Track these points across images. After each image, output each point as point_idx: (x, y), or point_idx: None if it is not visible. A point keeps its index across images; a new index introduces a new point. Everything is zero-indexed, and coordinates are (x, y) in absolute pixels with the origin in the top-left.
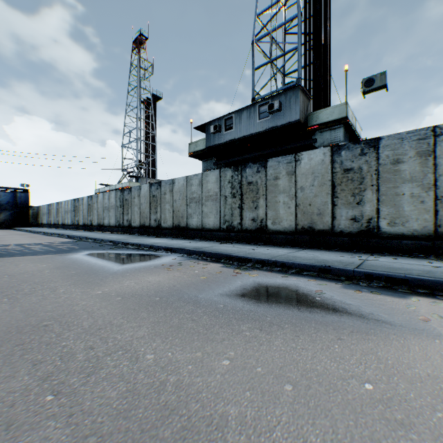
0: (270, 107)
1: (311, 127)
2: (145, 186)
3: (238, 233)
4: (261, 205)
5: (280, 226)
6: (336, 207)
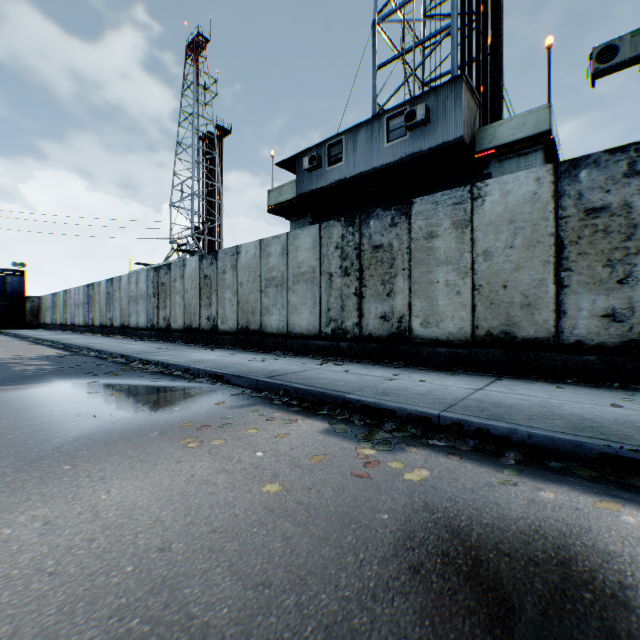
0: (408, 118)
1: (482, 153)
2: (191, 260)
3: (354, 343)
4: (400, 288)
5: (439, 330)
6: (567, 290)
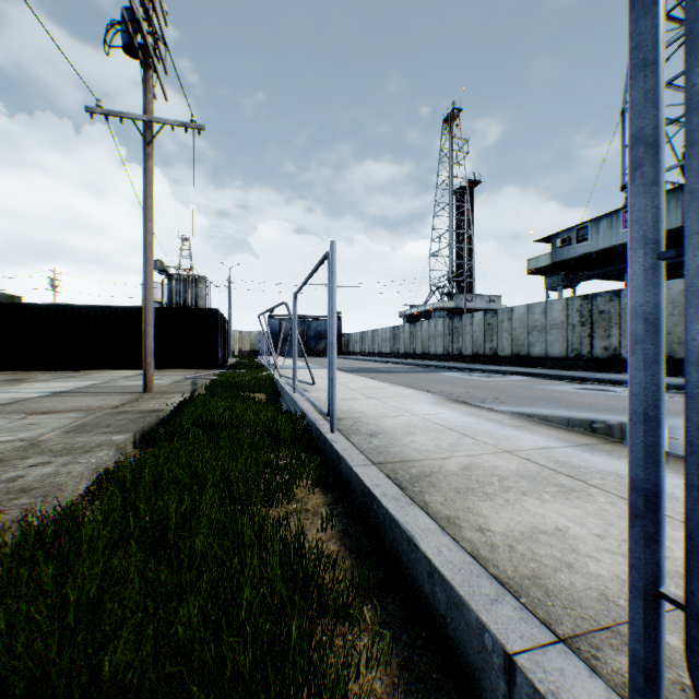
0: None
1: None
2: (478, 314)
3: (587, 362)
4: (613, 334)
5: None
6: None
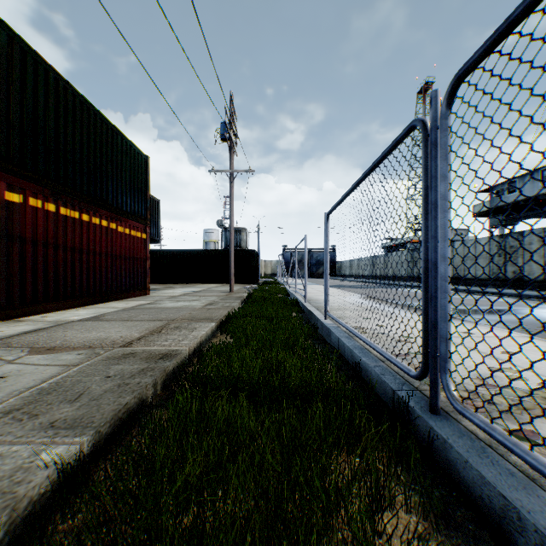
0: None
1: None
2: None
3: (501, 282)
4: (519, 262)
5: (532, 277)
6: None
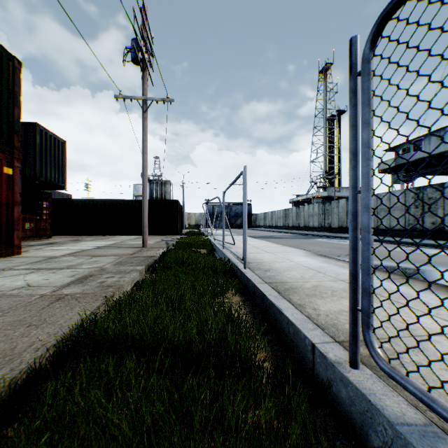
0: None
1: None
2: (342, 200)
3: (419, 232)
4: (439, 213)
5: None
6: None
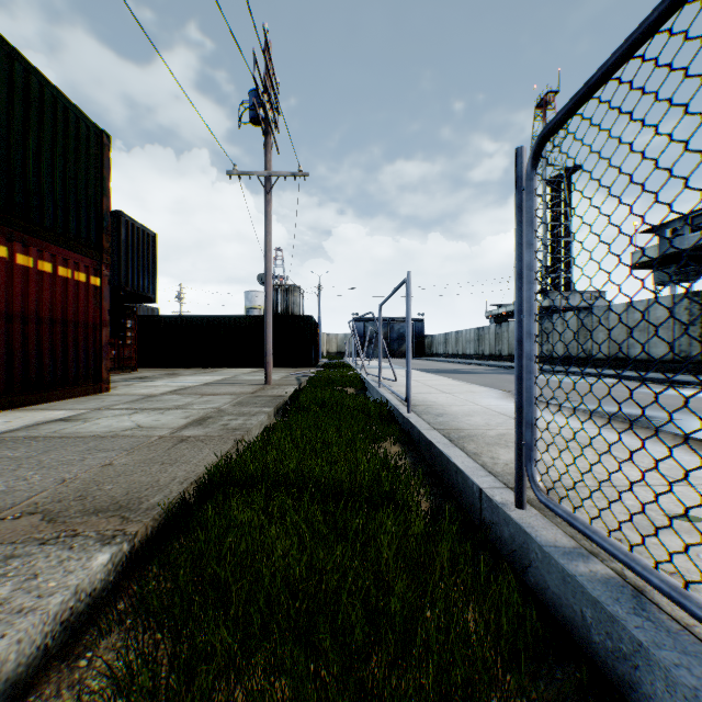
0: None
1: None
2: (569, 314)
3: (696, 365)
4: None
5: None
6: None
